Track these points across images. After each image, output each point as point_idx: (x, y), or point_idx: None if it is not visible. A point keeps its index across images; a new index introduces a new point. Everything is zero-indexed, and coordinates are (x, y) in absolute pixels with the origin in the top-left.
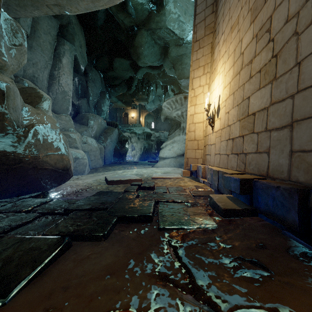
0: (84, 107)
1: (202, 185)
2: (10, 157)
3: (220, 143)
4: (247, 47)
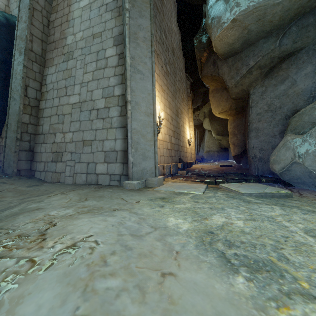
0: None
1: (168, 179)
2: None
3: (163, 149)
4: (169, 115)
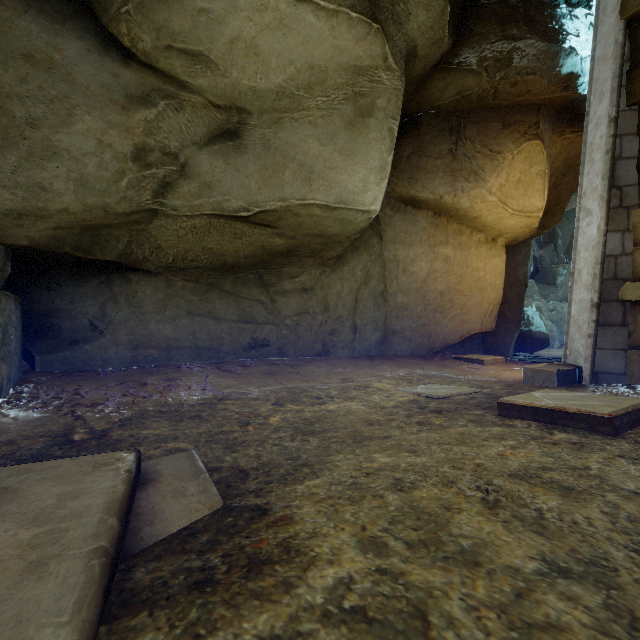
0: (548, 257)
1: None
2: (519, 332)
3: None
4: None
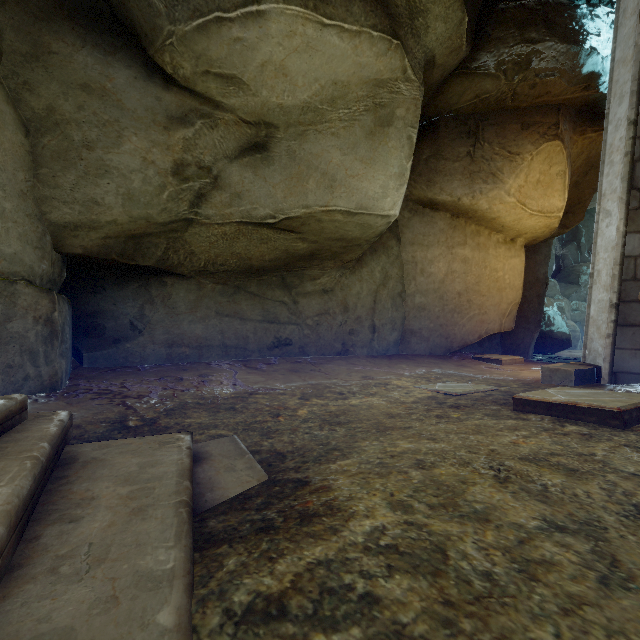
0: (571, 255)
1: None
2: (540, 332)
3: None
4: None
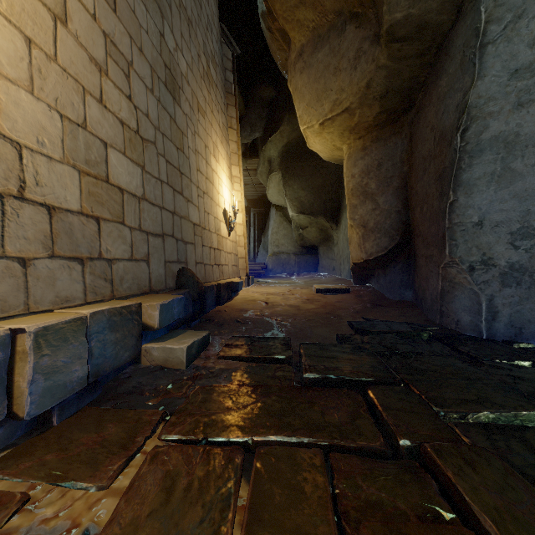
0: None
1: None
2: None
3: None
4: (80, 1)
